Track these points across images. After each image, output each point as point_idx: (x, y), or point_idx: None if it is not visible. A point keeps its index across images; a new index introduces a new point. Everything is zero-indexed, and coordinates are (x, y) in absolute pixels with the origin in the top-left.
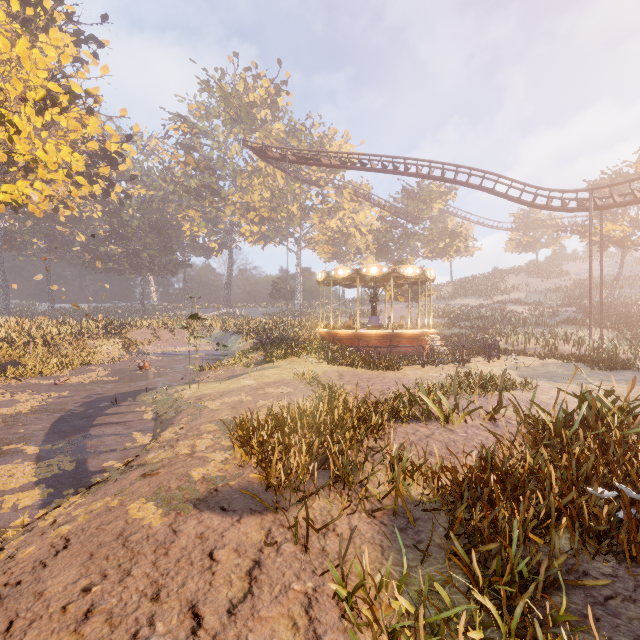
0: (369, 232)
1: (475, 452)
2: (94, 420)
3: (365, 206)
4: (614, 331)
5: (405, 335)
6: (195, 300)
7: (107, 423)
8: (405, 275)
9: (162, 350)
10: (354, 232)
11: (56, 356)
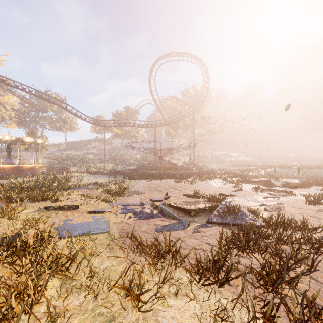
0: (12, 109)
1: None
2: None
3: (9, 93)
4: (114, 164)
5: (25, 167)
6: None
7: None
8: (25, 141)
9: None
10: (0, 107)
11: None
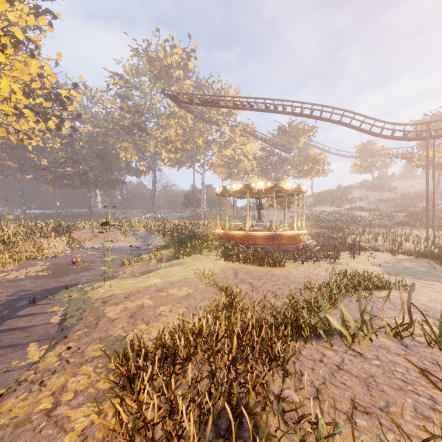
0: (254, 159)
1: (409, 402)
2: (1, 324)
3: (251, 140)
4: (438, 231)
5: (284, 235)
6: (108, 209)
7: (11, 329)
8: (285, 188)
9: (98, 246)
10: (243, 159)
11: (10, 252)
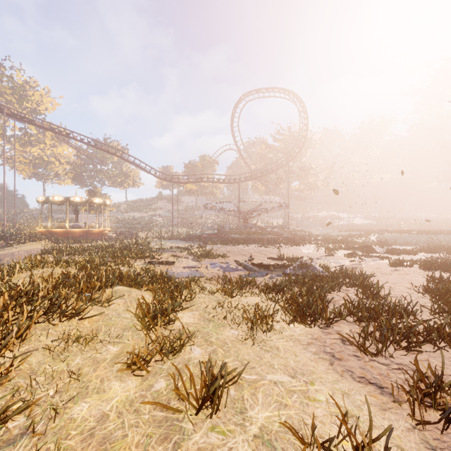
0: (67, 163)
1: None
2: None
3: (63, 143)
4: (188, 229)
5: (95, 231)
6: None
7: None
8: (95, 202)
9: None
10: (54, 161)
11: None
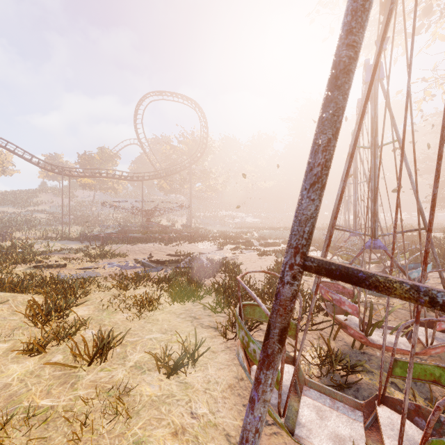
0: None
1: None
2: None
3: None
4: (83, 227)
5: None
6: None
7: None
8: None
9: None
10: None
11: None
